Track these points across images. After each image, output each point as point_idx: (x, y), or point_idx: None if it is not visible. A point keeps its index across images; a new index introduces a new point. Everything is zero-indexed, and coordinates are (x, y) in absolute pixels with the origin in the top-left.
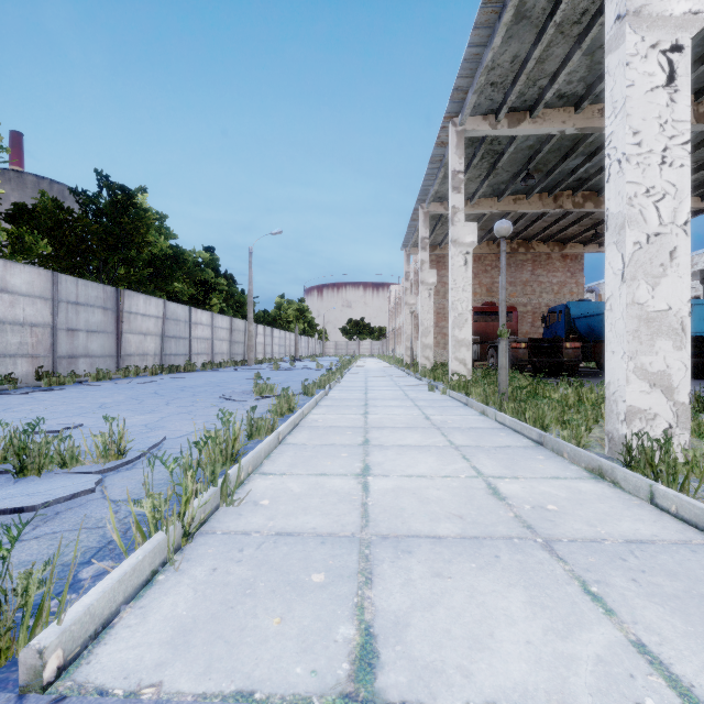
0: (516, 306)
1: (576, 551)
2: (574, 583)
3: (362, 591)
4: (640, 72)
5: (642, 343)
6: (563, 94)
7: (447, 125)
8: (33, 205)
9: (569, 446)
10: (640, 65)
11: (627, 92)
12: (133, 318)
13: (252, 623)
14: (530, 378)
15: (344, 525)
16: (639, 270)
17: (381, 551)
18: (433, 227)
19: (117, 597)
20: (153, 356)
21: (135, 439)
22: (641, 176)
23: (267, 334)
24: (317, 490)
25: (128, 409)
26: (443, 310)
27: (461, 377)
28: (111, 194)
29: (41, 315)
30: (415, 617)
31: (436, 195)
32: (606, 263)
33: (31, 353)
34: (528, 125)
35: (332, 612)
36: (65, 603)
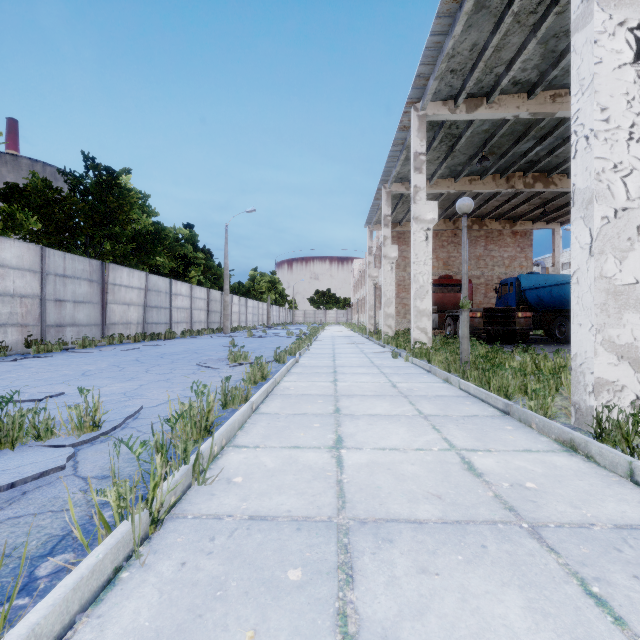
0: (470, 278)
1: (566, 539)
2: (572, 581)
3: (343, 592)
4: (608, 49)
5: (610, 316)
6: (518, 80)
7: (409, 110)
8: (24, 184)
9: (537, 417)
10: (608, 42)
11: (595, 69)
12: (117, 289)
13: (222, 638)
14: (487, 346)
15: (320, 507)
16: (607, 244)
17: (360, 540)
18: (395, 205)
19: (71, 608)
20: (136, 325)
21: (113, 408)
22: (609, 152)
23: (242, 304)
24: (291, 465)
25: (109, 377)
26: (404, 282)
27: (423, 345)
28: (97, 174)
29: (30, 286)
30: (404, 629)
31: (397, 176)
32: (573, 237)
33: (21, 322)
34: (485, 110)
35: (312, 622)
36: (15, 610)
